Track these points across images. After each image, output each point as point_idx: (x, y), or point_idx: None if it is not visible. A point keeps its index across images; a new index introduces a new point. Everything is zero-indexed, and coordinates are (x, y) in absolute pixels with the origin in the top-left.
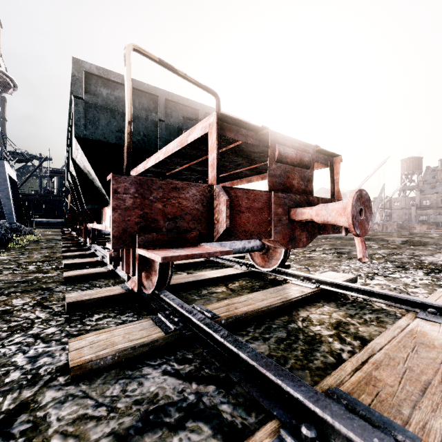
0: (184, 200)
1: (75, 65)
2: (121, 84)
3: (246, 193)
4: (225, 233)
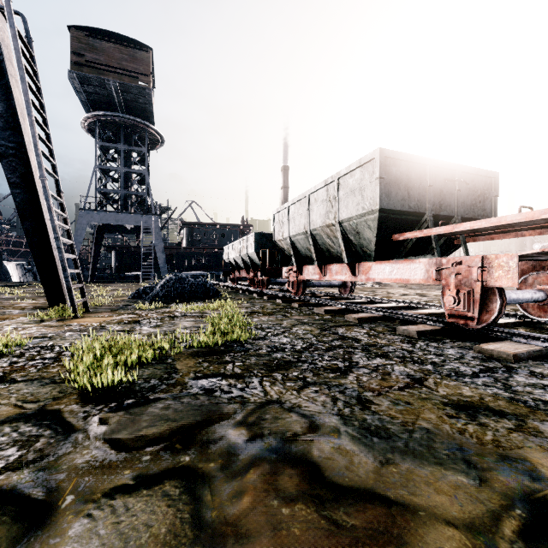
0: None
1: (380, 153)
2: (403, 161)
3: None
4: None
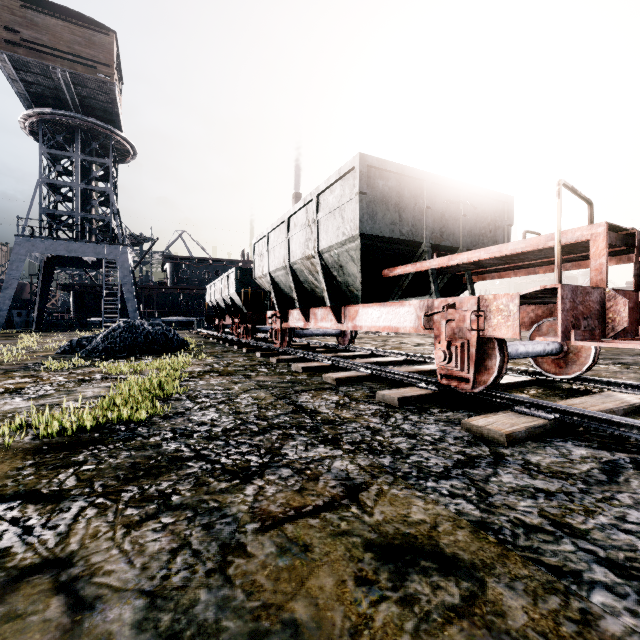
0: (591, 302)
1: (361, 160)
2: (393, 173)
3: (624, 294)
4: (621, 330)
